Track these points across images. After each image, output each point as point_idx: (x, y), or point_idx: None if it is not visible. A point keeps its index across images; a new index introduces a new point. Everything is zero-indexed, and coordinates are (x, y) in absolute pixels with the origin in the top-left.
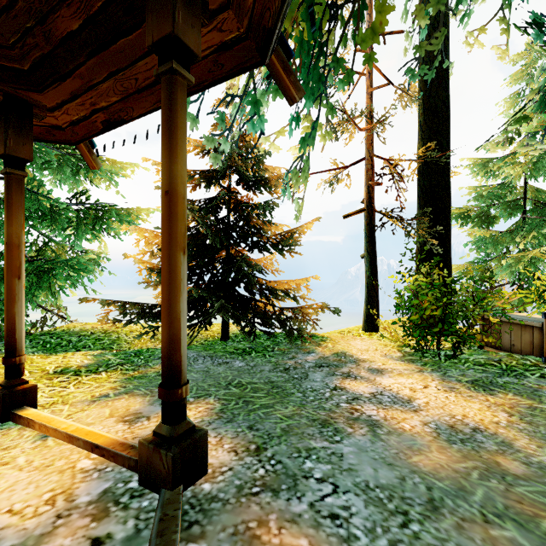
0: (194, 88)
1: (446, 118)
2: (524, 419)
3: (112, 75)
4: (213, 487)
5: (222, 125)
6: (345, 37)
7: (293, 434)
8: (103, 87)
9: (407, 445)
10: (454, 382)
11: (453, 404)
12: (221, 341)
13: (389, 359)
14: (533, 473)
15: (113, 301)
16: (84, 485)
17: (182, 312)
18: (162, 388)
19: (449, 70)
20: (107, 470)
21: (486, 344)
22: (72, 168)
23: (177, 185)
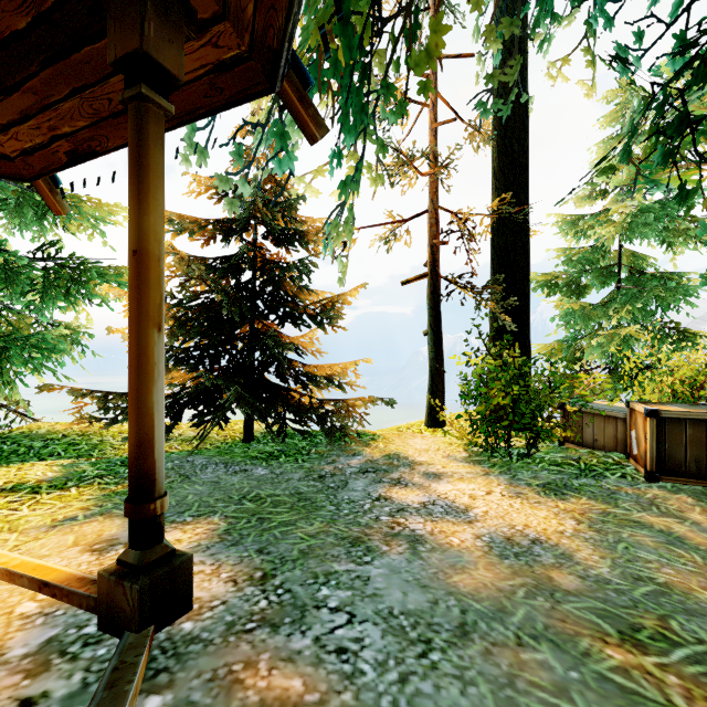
0: (187, 116)
1: (524, 164)
2: (593, 526)
3: (76, 92)
4: (196, 626)
5: (240, 162)
6: (398, 58)
7: (312, 557)
8: (65, 107)
9: (450, 563)
10: (523, 486)
11: (516, 513)
12: (243, 443)
13: (451, 461)
14: (587, 588)
15: (90, 392)
16: (22, 635)
17: (156, 406)
18: (129, 503)
19: (528, 106)
20: (58, 614)
21: (567, 439)
22: (38, 210)
23: (148, 243)
